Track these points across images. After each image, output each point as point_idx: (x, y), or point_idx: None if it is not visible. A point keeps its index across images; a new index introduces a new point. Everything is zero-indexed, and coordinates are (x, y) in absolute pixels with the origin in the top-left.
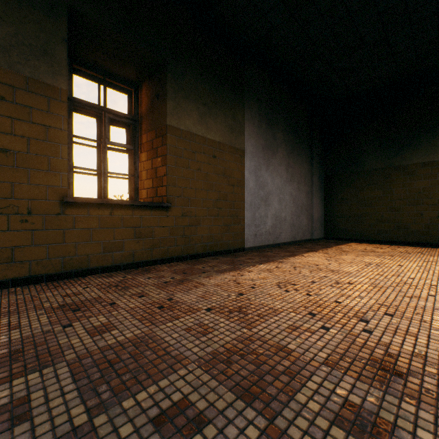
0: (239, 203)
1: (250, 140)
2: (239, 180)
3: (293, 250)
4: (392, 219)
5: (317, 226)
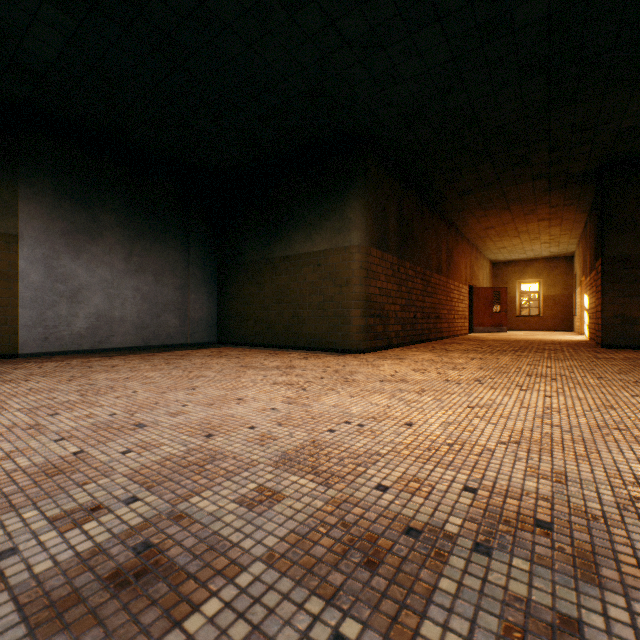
0: (4, 299)
1: (32, 222)
2: (5, 272)
3: (91, 356)
4: (265, 319)
5: (202, 327)
